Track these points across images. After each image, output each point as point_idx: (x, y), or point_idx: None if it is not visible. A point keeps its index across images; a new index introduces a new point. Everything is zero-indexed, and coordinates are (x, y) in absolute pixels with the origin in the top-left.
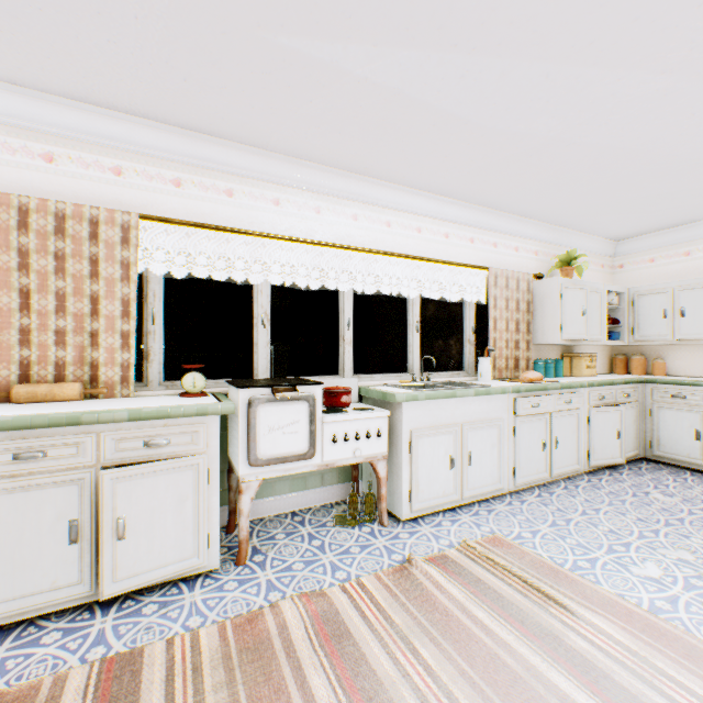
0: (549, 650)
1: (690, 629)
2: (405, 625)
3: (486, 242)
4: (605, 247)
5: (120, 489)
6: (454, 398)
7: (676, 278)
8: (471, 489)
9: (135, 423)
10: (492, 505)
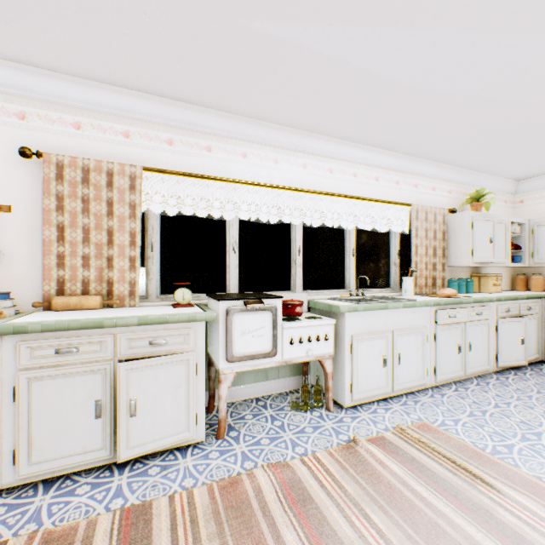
0: (482, 522)
1: None
2: (357, 494)
3: (408, 183)
4: (508, 186)
5: (132, 377)
6: (386, 309)
7: None
8: (400, 383)
9: (142, 327)
10: (417, 397)
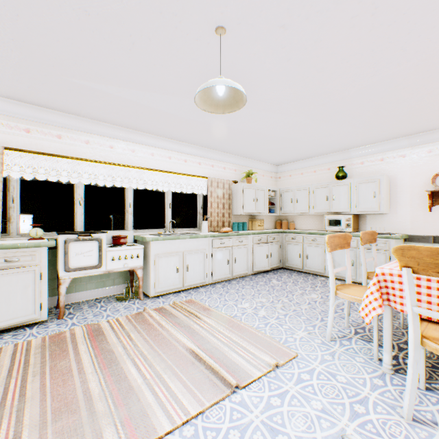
0: (183, 329)
1: (242, 320)
2: (130, 329)
3: (207, 164)
4: (272, 168)
5: None
6: (179, 239)
7: (298, 184)
8: (189, 282)
9: (0, 251)
10: (199, 289)
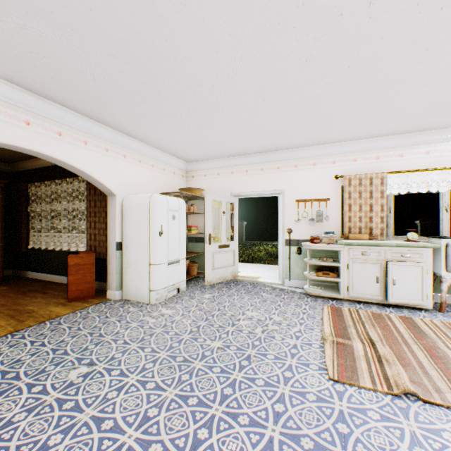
0: None
1: None
2: None
3: None
4: None
5: (393, 268)
6: None
7: None
8: None
9: (396, 248)
10: None
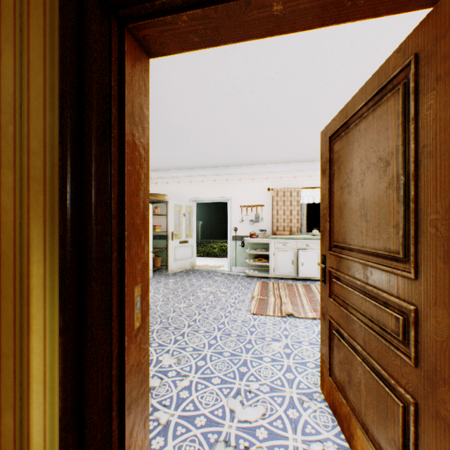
0: None
1: None
2: None
3: None
4: None
5: (301, 254)
6: None
7: None
8: None
9: (304, 240)
10: None
